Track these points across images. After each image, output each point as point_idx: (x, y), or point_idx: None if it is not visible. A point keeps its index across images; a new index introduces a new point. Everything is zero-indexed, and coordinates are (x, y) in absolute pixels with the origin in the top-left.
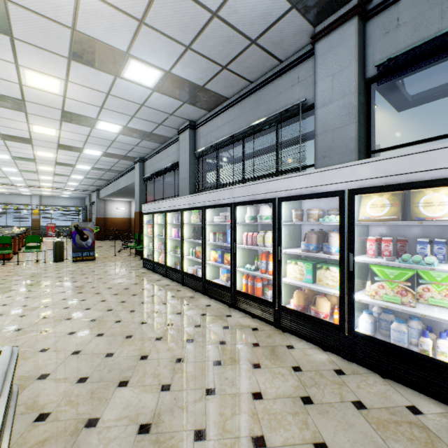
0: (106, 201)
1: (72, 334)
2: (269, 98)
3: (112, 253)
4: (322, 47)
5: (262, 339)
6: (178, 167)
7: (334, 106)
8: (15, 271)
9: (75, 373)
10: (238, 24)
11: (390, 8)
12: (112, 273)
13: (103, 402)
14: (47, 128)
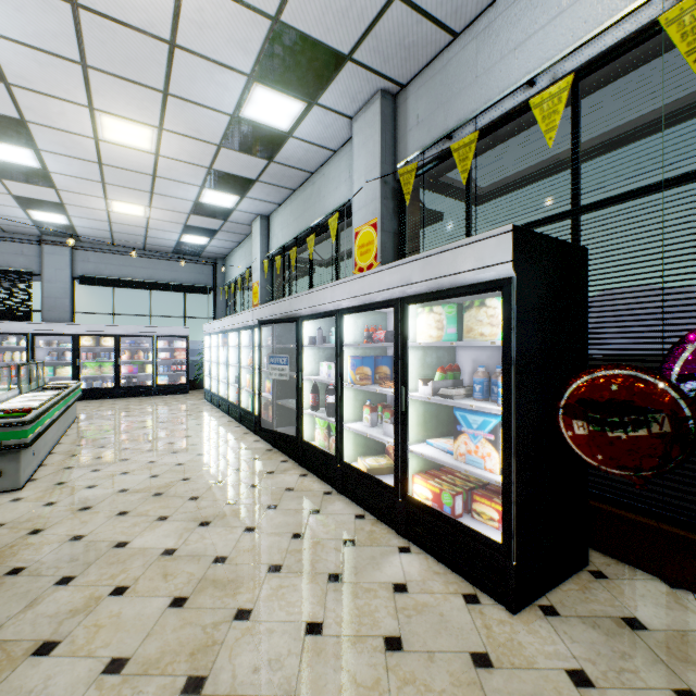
0: None
1: None
2: None
3: None
4: (49, 249)
5: None
6: None
7: (57, 286)
8: None
9: None
10: None
11: (86, 251)
12: None
13: None
14: None
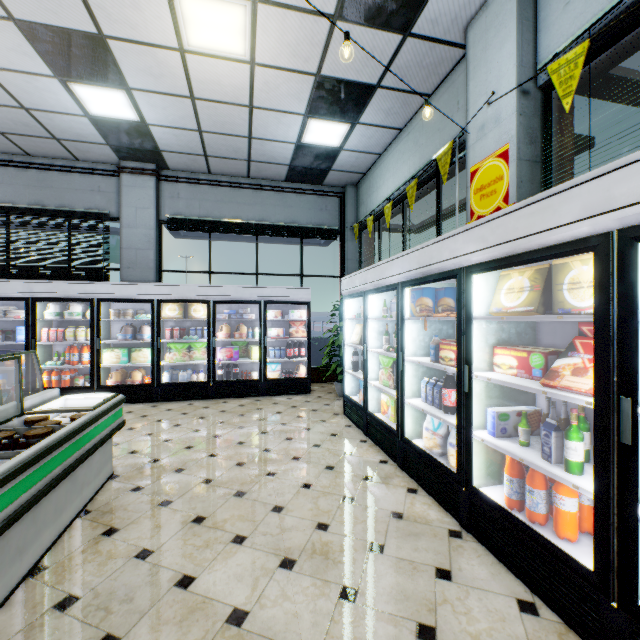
0: None
1: None
2: (61, 187)
3: None
4: (128, 180)
5: None
6: None
7: (138, 232)
8: None
9: None
10: (48, 125)
11: (175, 183)
12: None
13: None
14: None
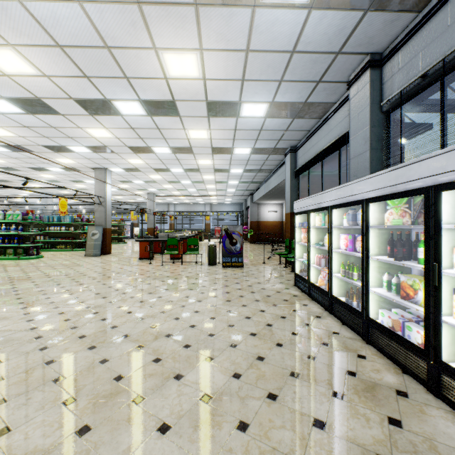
0: (259, 205)
1: (162, 432)
2: None
3: (261, 259)
4: None
5: None
6: (346, 141)
7: None
8: (176, 272)
9: None
10: None
11: None
12: (255, 289)
13: None
14: (199, 130)
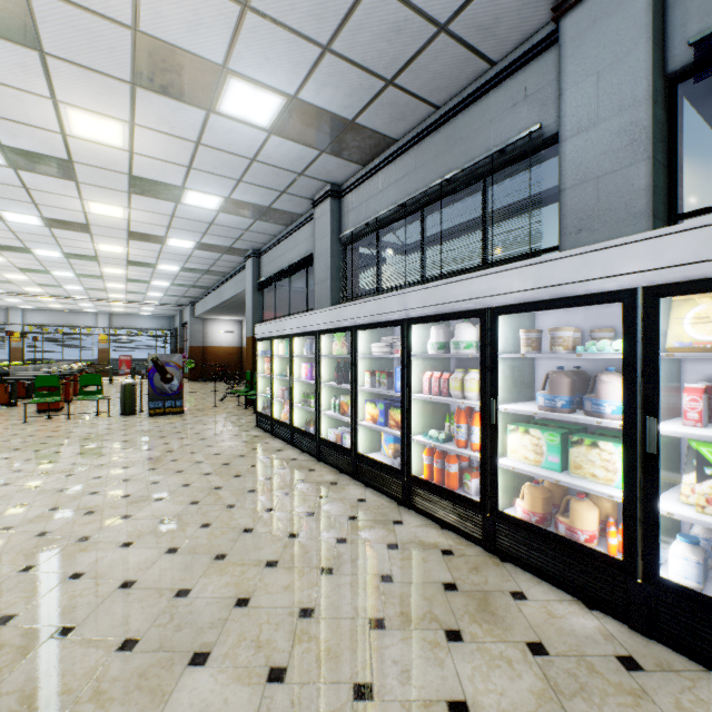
0: (205, 321)
1: (127, 546)
2: (470, 132)
3: (211, 402)
4: (575, 23)
5: (463, 576)
6: (312, 263)
7: (600, 132)
8: (63, 429)
9: (119, 628)
10: None
11: None
12: (206, 436)
13: (158, 701)
14: (110, 206)
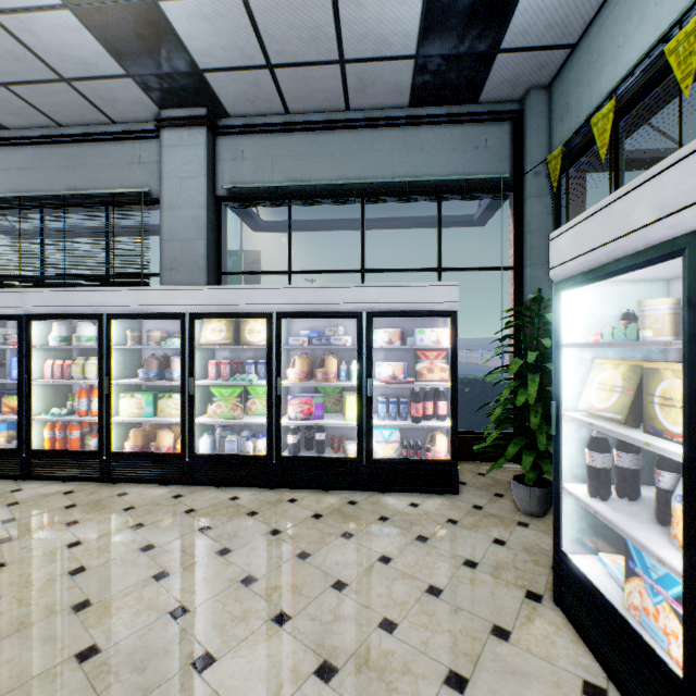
0: None
1: None
2: (95, 164)
3: None
4: (170, 138)
5: (82, 499)
6: None
7: (183, 214)
8: None
9: None
10: (37, 48)
11: (237, 137)
12: None
13: None
14: None
